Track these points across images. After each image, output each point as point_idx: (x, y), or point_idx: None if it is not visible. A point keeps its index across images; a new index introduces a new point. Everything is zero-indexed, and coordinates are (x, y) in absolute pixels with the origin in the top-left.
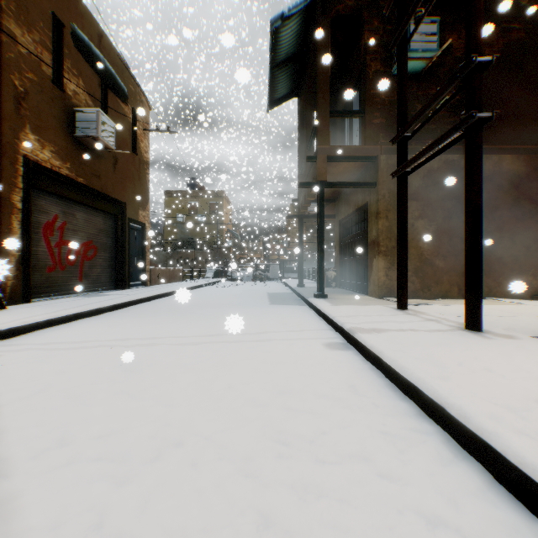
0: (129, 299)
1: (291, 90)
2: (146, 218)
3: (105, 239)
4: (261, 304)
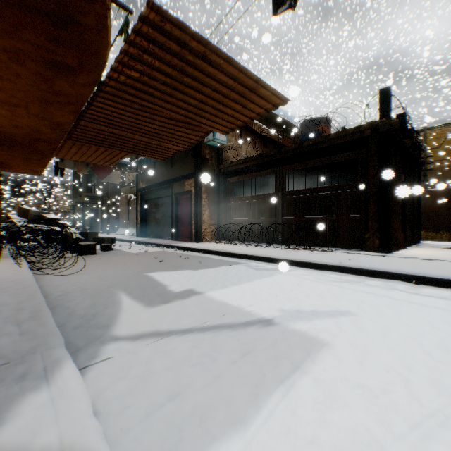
0: None
1: None
2: None
3: None
4: None
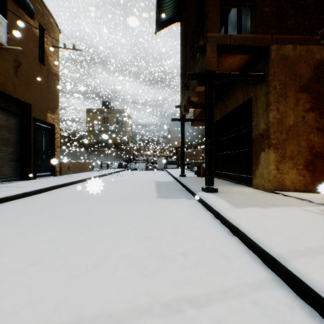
0: (4, 195)
1: (174, 14)
2: (56, 120)
3: (8, 135)
4: (148, 198)
